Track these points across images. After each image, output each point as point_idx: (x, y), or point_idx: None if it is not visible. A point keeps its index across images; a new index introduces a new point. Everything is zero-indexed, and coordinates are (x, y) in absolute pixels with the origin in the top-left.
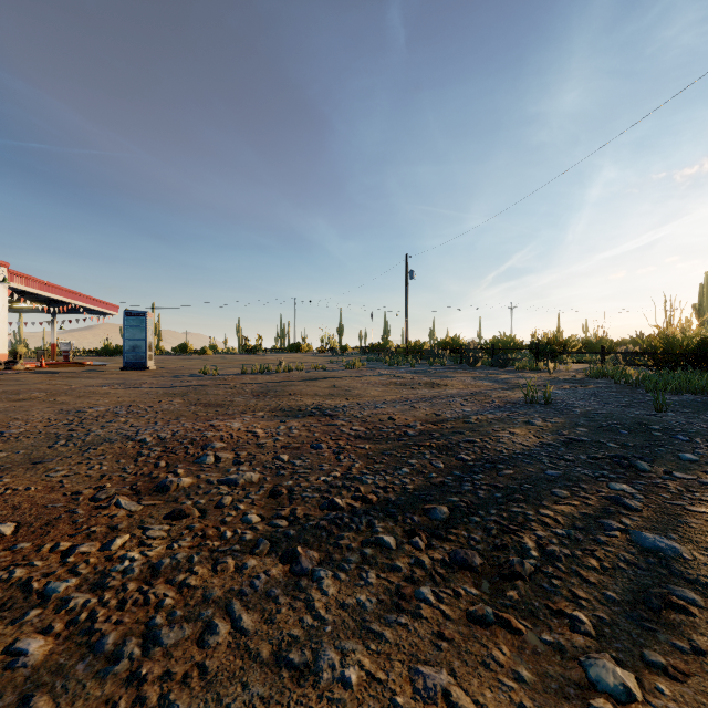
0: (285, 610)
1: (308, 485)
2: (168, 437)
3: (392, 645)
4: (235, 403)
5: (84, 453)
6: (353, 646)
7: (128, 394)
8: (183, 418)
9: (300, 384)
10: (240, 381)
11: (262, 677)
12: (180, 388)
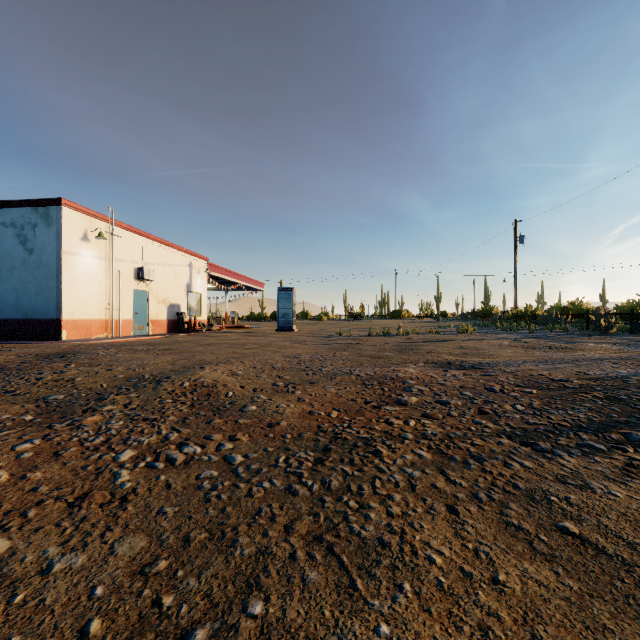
0: (547, 464)
1: (504, 410)
2: (373, 375)
3: (635, 489)
4: (390, 356)
5: (331, 380)
6: (607, 484)
7: (307, 347)
8: (365, 364)
9: (429, 344)
10: (373, 341)
11: (556, 485)
12: (336, 345)
